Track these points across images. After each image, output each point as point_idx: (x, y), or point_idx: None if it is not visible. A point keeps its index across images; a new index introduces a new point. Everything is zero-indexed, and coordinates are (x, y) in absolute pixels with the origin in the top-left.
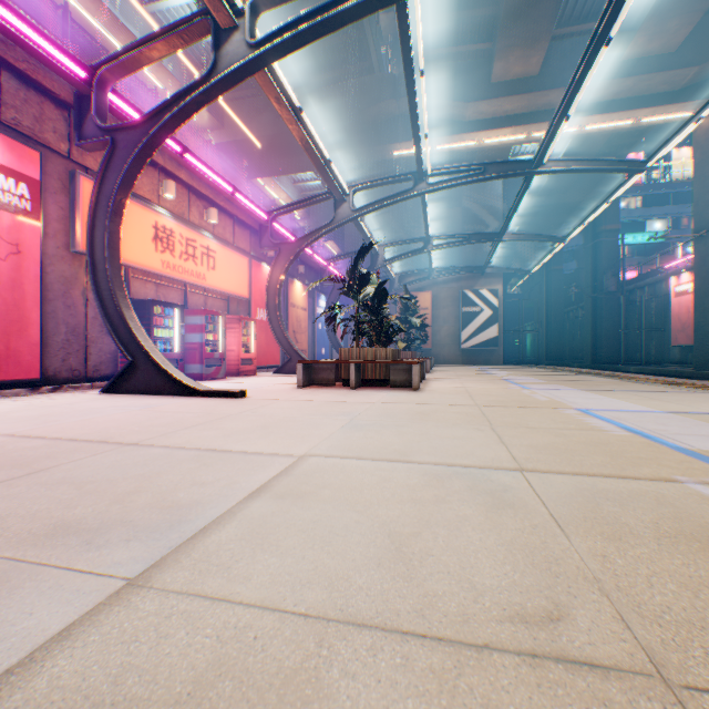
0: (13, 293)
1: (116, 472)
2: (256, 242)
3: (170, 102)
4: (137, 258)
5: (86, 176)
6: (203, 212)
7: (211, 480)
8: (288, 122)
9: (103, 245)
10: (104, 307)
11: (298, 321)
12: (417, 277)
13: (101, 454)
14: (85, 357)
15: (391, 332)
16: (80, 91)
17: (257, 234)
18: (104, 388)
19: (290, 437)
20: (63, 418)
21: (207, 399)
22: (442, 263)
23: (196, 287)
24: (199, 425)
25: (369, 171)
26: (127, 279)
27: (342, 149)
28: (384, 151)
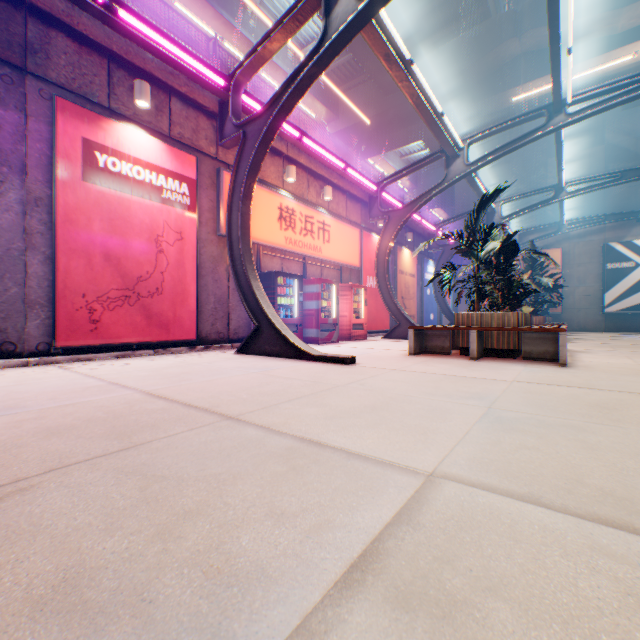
0: (178, 271)
1: (194, 464)
2: (365, 214)
3: (286, 84)
4: (265, 237)
5: (227, 171)
6: (318, 191)
7: (292, 509)
8: (397, 79)
9: (237, 226)
10: (238, 279)
11: (405, 288)
12: (540, 233)
13: (196, 430)
14: (227, 322)
15: (519, 294)
16: (221, 99)
17: (366, 206)
18: (237, 349)
19: (407, 430)
20: (195, 377)
21: (317, 364)
22: (575, 213)
23: (313, 259)
24: (302, 398)
25: (480, 128)
26: (258, 256)
27: (452, 108)
28: (501, 99)
